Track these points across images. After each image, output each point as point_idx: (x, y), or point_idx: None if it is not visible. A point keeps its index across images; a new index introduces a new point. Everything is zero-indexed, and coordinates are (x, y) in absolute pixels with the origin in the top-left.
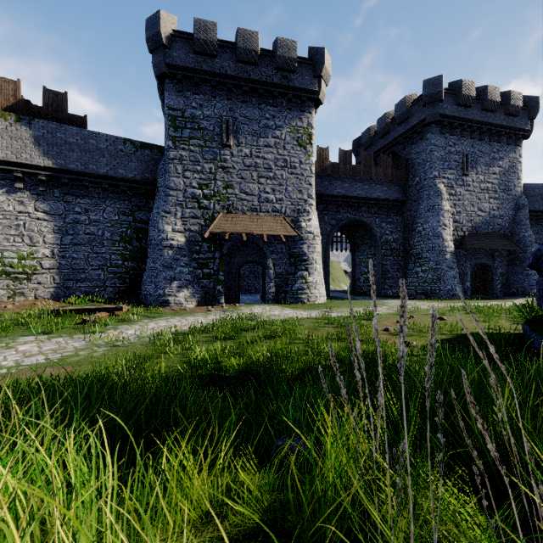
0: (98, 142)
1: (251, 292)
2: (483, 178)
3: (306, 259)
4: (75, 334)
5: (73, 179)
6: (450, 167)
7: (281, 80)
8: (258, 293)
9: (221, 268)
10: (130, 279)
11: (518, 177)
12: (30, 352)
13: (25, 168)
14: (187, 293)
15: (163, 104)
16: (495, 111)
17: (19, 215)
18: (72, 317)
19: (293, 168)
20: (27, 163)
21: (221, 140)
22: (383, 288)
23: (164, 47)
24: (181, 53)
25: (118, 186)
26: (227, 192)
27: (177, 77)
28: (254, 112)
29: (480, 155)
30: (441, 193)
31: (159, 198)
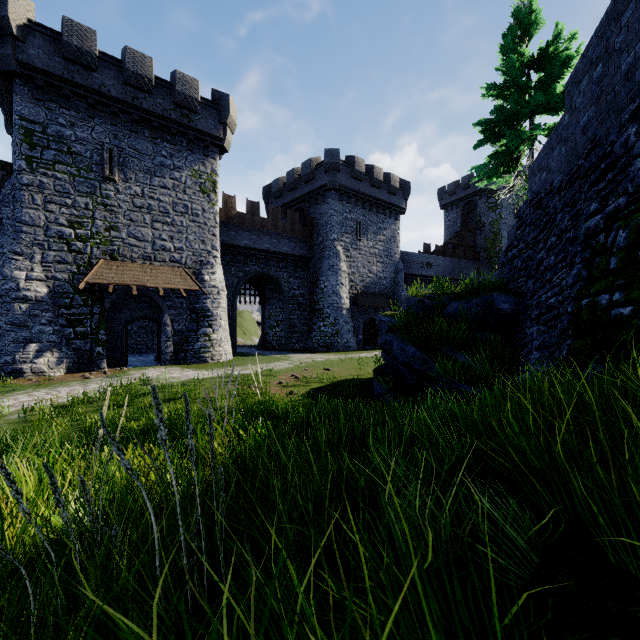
0: None
1: (141, 351)
2: (372, 244)
3: (210, 315)
4: None
5: None
6: (347, 232)
7: (181, 117)
8: (151, 353)
9: (102, 326)
10: None
11: (397, 246)
12: None
13: None
14: (52, 358)
15: (6, 103)
16: (381, 188)
17: None
18: None
19: (196, 216)
20: None
21: (103, 171)
22: (291, 343)
23: (13, 38)
24: (43, 52)
25: None
26: (111, 234)
27: (36, 81)
28: (148, 146)
29: (370, 224)
30: (339, 255)
31: (5, 234)
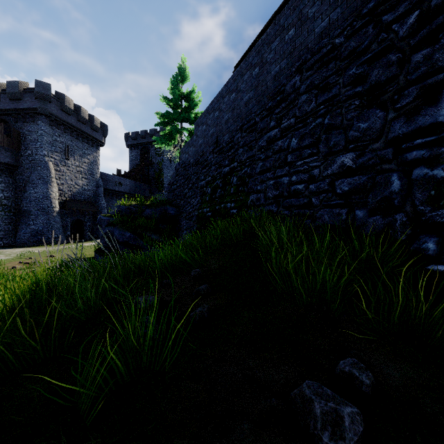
0: None
1: None
2: (78, 164)
3: None
4: None
5: None
6: (57, 151)
7: None
8: None
9: None
10: None
11: (98, 168)
12: None
13: None
14: None
15: None
16: (86, 124)
17: None
18: None
19: None
20: None
21: None
22: None
23: None
24: None
25: None
26: None
27: None
28: None
29: (77, 149)
30: (50, 168)
31: None
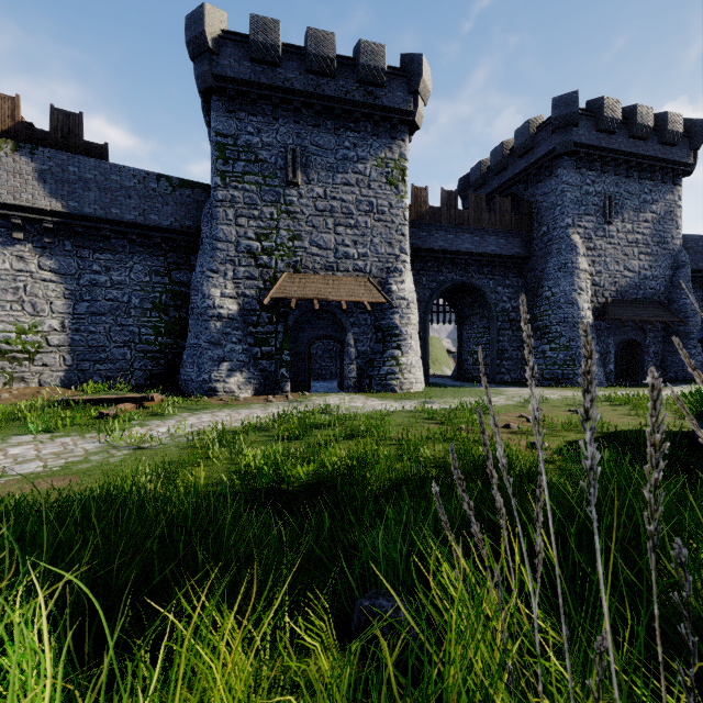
0: (123, 179)
1: (326, 377)
2: (631, 227)
3: (398, 333)
4: (89, 433)
5: (90, 227)
6: (588, 213)
7: (365, 96)
8: (334, 379)
9: (285, 345)
10: (165, 360)
11: (677, 226)
12: (24, 457)
13: (25, 212)
14: (241, 378)
15: (209, 130)
16: (647, 139)
17: (19, 275)
18: (86, 410)
19: (381, 213)
20: (29, 206)
21: (286, 176)
22: (500, 373)
23: (210, 53)
24: (233, 60)
25: (149, 237)
26: (294, 244)
27: (228, 93)
28: (330, 139)
29: (627, 197)
30: (576, 247)
31: (204, 253)
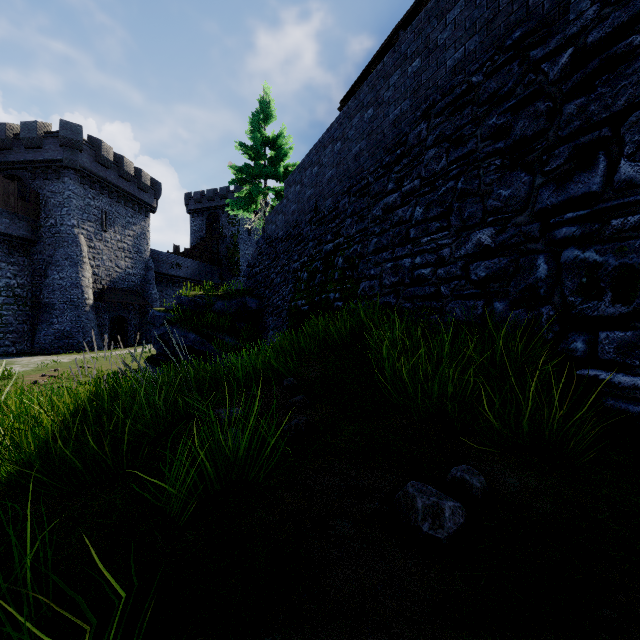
0: None
1: None
2: (120, 238)
3: None
4: None
5: None
6: (90, 220)
7: None
8: None
9: None
10: None
11: (148, 244)
12: None
13: None
14: None
15: None
16: (131, 182)
17: None
18: None
19: None
20: None
21: None
22: (4, 345)
23: None
24: None
25: None
26: None
27: None
28: None
29: (118, 216)
30: (81, 244)
31: None
